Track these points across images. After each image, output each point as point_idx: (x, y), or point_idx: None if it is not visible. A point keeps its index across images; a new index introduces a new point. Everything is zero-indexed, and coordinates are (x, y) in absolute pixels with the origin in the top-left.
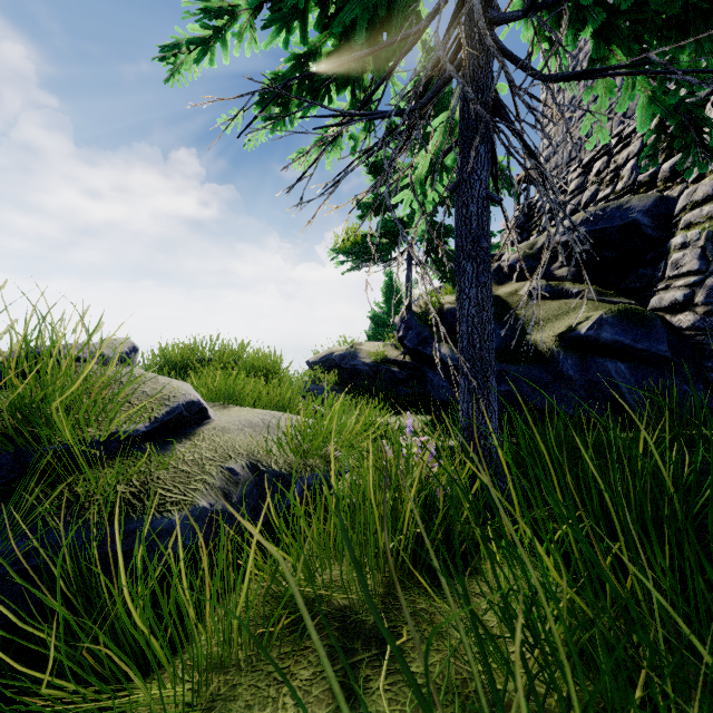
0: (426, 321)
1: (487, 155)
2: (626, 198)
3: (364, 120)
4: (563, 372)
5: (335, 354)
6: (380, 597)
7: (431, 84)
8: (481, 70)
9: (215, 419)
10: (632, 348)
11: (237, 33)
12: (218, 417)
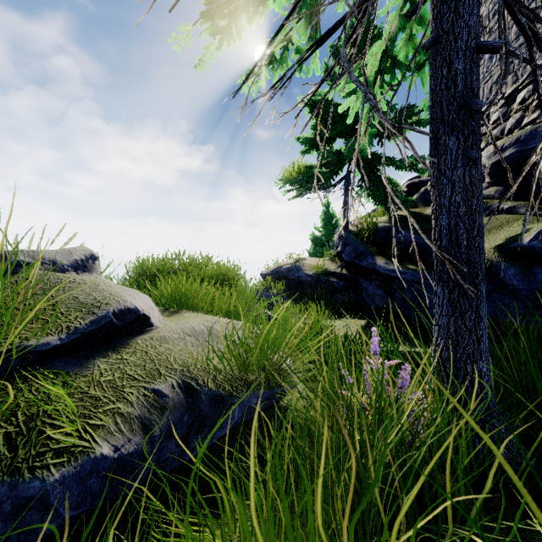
0: (361, 238)
1: None
2: None
3: None
4: (505, 282)
5: (283, 268)
6: None
7: (366, 32)
8: None
9: (159, 326)
10: None
11: None
12: (164, 324)
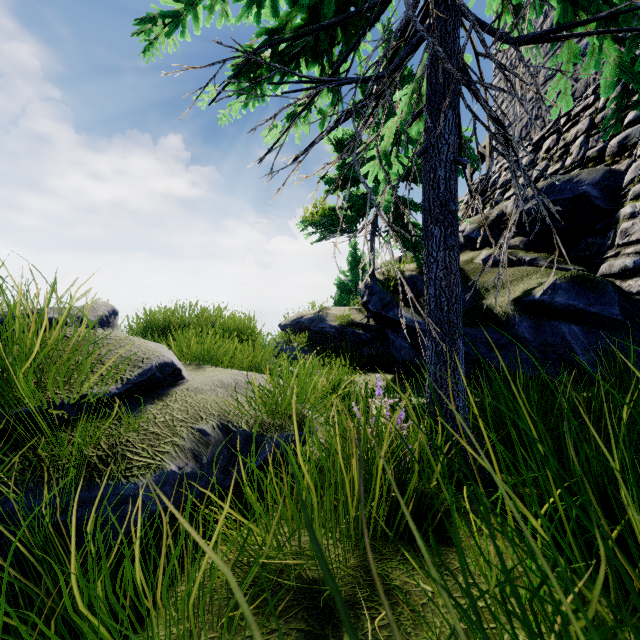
0: (388, 287)
1: (454, 120)
2: (576, 172)
3: (333, 85)
4: (518, 334)
5: (305, 318)
6: (351, 570)
7: None
8: (449, 36)
9: (189, 379)
10: (585, 311)
11: (210, 7)
12: (193, 377)
